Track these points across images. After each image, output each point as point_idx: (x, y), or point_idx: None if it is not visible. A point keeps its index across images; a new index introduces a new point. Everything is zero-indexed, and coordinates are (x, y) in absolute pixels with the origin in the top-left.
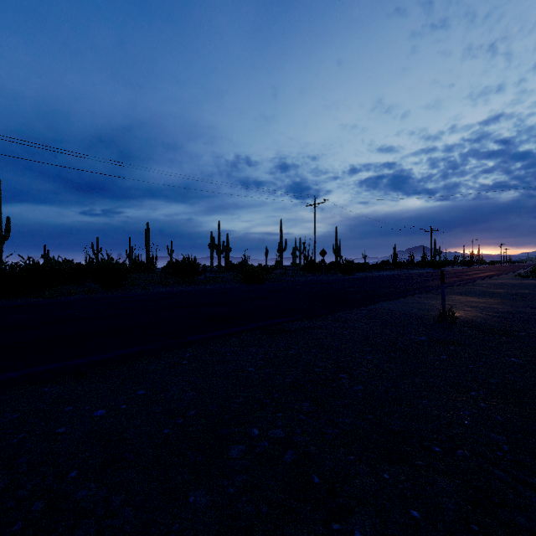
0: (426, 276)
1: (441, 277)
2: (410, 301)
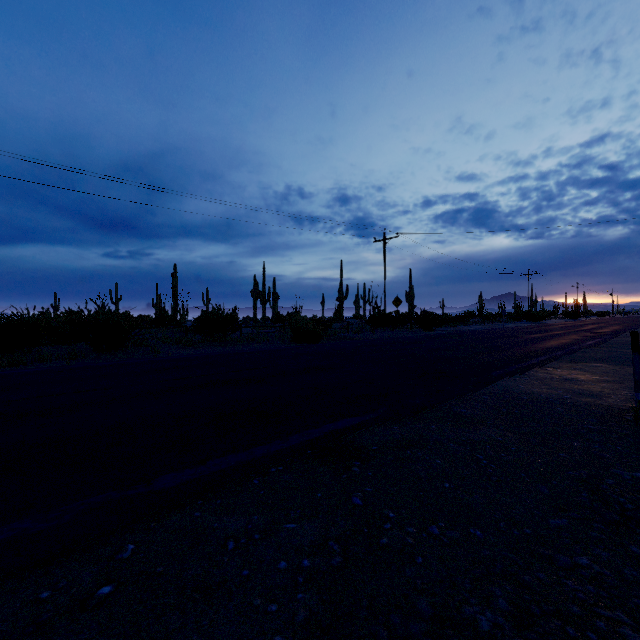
0: (533, 332)
1: (634, 343)
2: (544, 374)
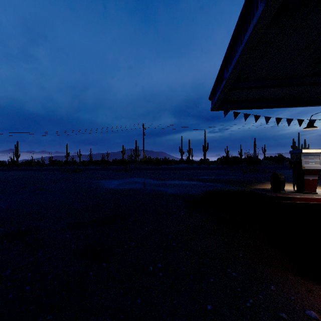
0: None
1: None
2: None
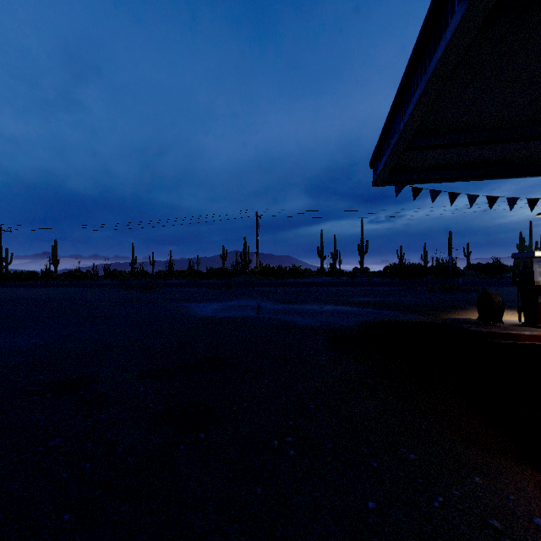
0: None
1: None
2: None
